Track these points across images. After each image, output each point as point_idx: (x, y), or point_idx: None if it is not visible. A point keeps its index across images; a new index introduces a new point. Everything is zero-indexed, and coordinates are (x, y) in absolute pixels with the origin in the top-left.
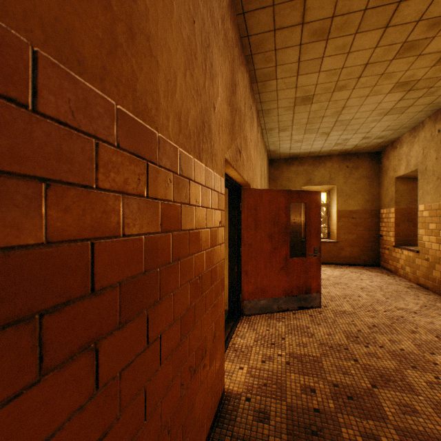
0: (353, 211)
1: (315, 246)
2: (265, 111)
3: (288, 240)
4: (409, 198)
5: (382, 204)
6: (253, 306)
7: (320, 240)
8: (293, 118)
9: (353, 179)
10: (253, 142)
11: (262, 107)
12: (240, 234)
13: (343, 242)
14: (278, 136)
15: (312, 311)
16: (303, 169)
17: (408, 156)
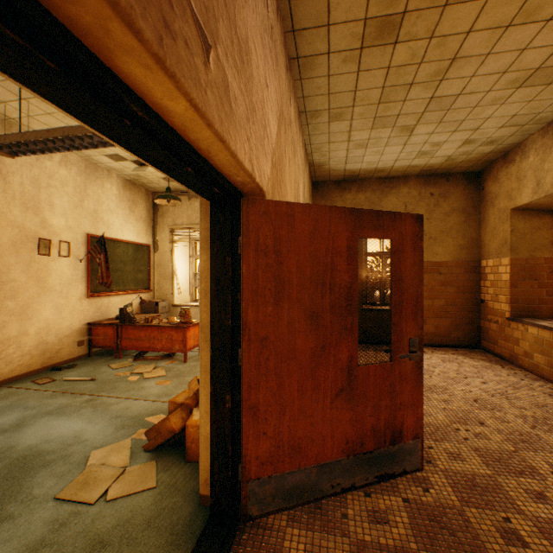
0: (441, 262)
1: (412, 335)
2: (304, 63)
3: (354, 324)
4: (533, 242)
5: (485, 252)
6: (272, 491)
7: (422, 321)
8: (356, 87)
9: (441, 213)
10: (277, 105)
11: (297, 49)
12: (238, 314)
13: (425, 311)
14: (328, 132)
15: (406, 483)
16: (365, 197)
17: (539, 170)
